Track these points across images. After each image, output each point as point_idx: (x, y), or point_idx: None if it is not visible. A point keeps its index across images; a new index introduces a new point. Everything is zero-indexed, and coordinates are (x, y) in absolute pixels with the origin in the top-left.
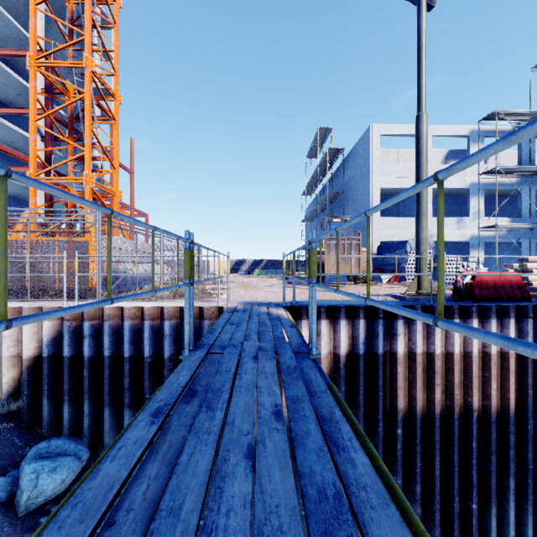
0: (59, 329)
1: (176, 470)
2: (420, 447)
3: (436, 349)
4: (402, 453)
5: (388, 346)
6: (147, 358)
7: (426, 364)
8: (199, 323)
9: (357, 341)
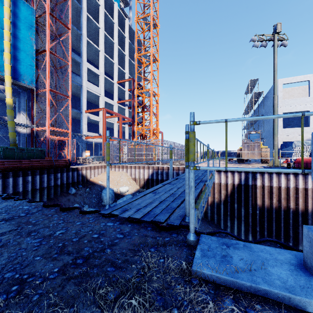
0: (153, 172)
1: None
2: (266, 219)
3: (273, 185)
4: (259, 220)
5: (253, 182)
6: None
7: (270, 190)
8: None
9: (241, 180)
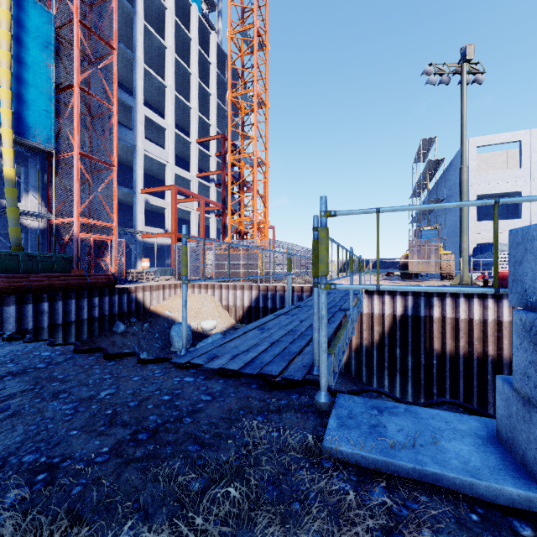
0: (258, 295)
1: None
2: (449, 373)
3: (460, 316)
4: (436, 375)
5: (428, 312)
6: None
7: (455, 325)
8: None
9: (407, 308)
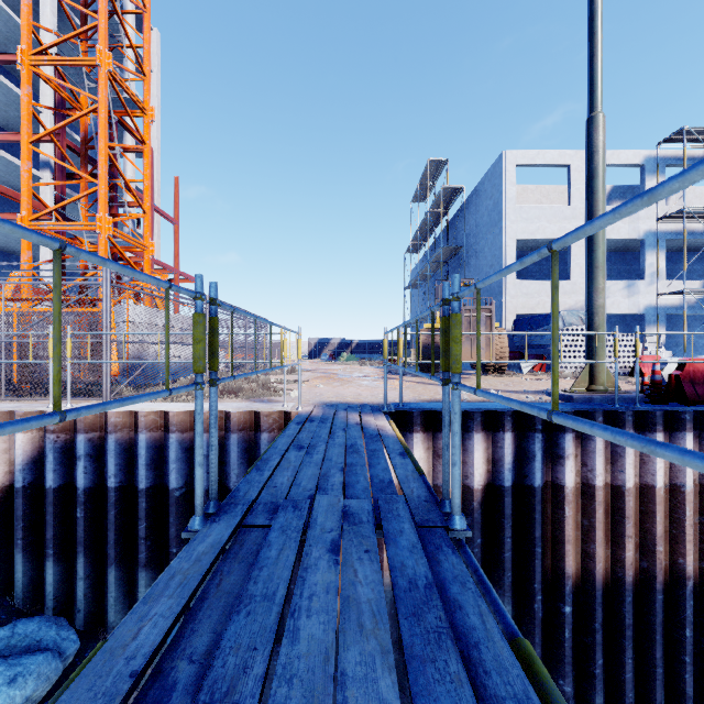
0: (41, 445)
1: None
2: (601, 635)
3: (627, 480)
4: (572, 644)
5: (548, 474)
6: (173, 491)
7: (610, 503)
8: (253, 437)
9: (501, 466)
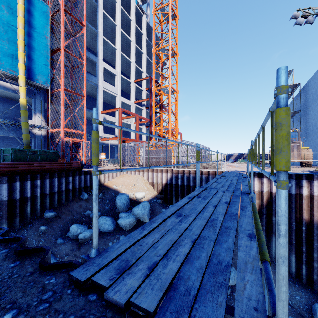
0: (172, 176)
1: (221, 180)
2: (316, 237)
3: None
4: (305, 238)
5: (298, 191)
6: None
7: None
8: (214, 177)
9: None
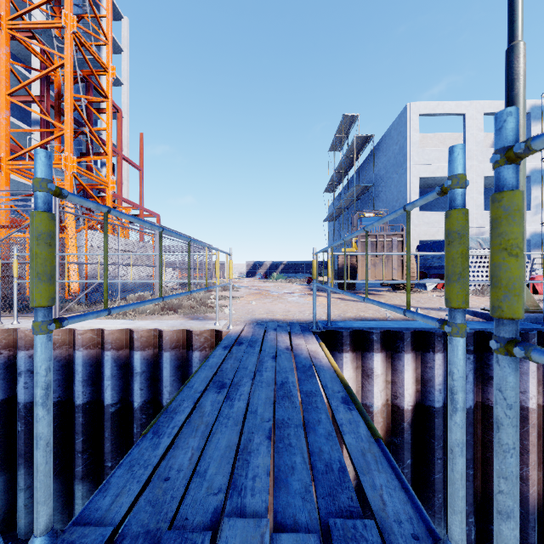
0: None
1: None
2: None
3: None
4: None
5: (479, 394)
6: (108, 407)
7: (542, 425)
8: (186, 354)
9: (431, 386)
